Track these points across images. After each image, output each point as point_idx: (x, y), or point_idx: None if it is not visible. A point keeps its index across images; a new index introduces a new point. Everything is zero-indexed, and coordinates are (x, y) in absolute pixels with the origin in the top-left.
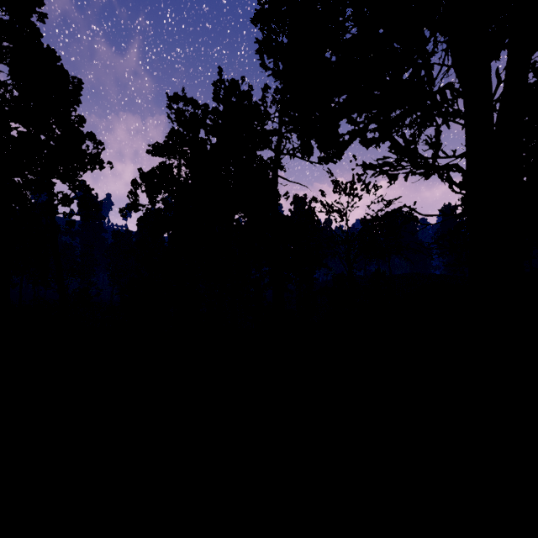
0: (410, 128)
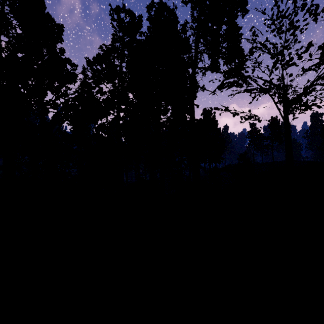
0: None
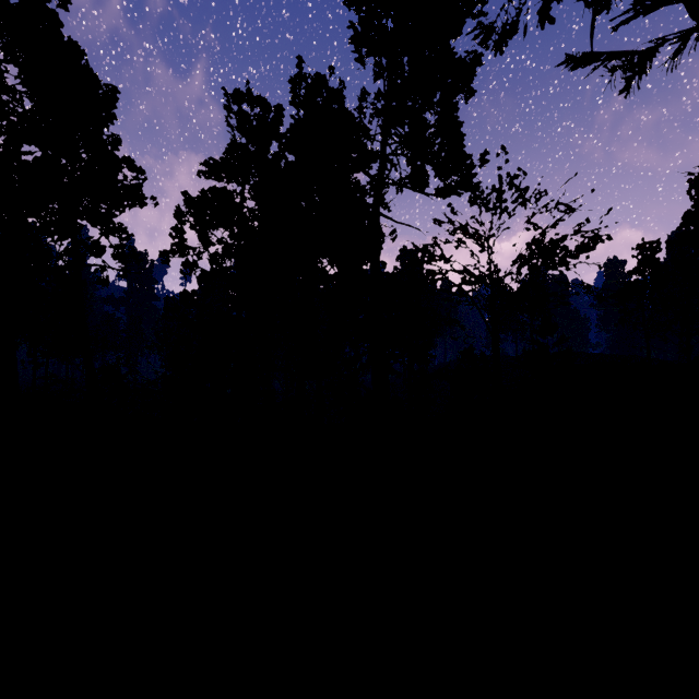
0: None
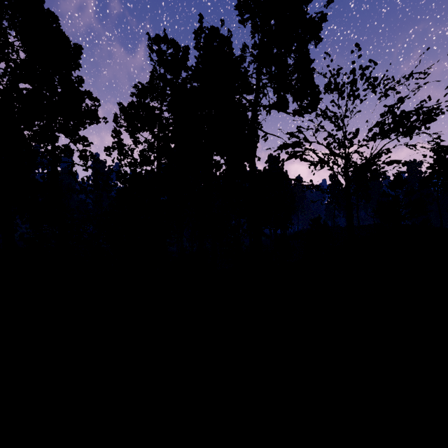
0: None
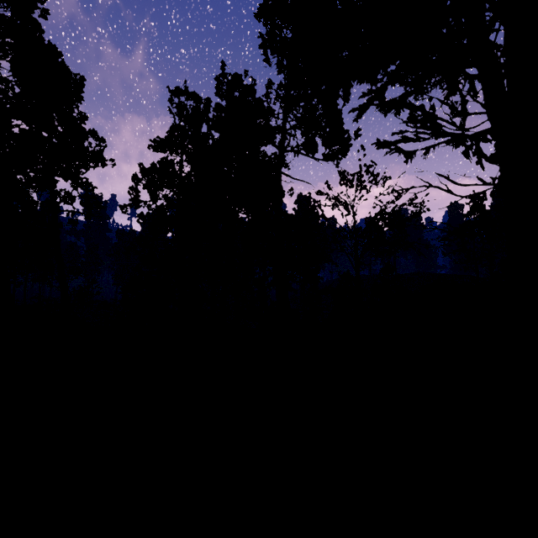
0: (430, 99)
